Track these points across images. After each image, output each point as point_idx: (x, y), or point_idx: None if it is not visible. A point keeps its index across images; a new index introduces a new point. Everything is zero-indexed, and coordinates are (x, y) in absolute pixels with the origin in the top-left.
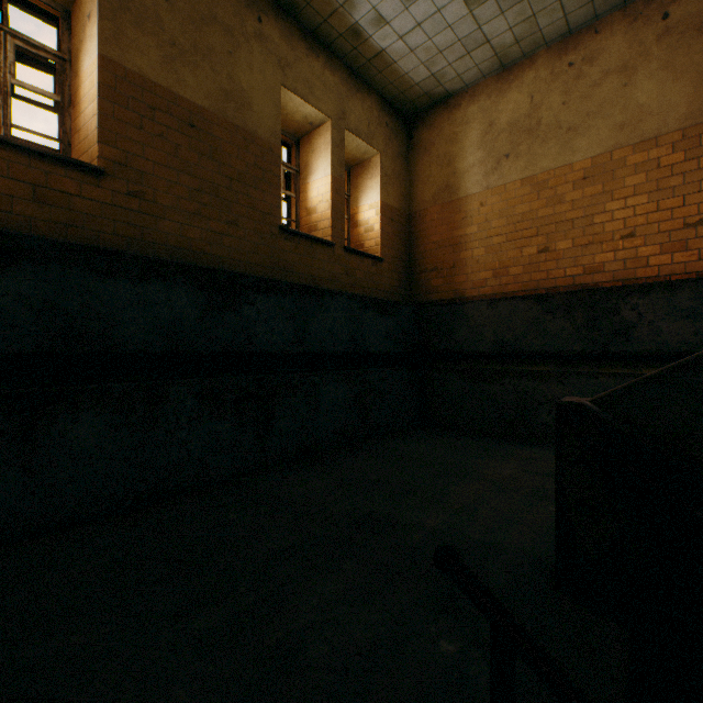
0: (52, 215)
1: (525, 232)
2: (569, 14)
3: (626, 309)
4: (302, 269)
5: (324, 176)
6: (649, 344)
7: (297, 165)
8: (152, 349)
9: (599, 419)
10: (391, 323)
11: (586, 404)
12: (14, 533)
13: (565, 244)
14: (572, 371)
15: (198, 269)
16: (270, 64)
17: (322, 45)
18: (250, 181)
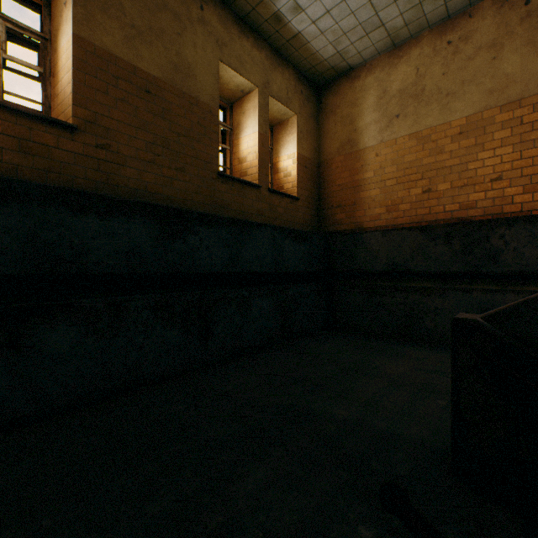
0: (34, 163)
1: (412, 176)
2: (448, 2)
3: (495, 237)
4: (235, 206)
5: (252, 132)
6: (514, 266)
7: (231, 124)
8: (115, 271)
9: (491, 333)
10: (305, 249)
11: (479, 321)
12: (2, 422)
13: (444, 186)
14: (451, 287)
15: (152, 206)
16: (210, 43)
17: (251, 29)
18: (194, 136)
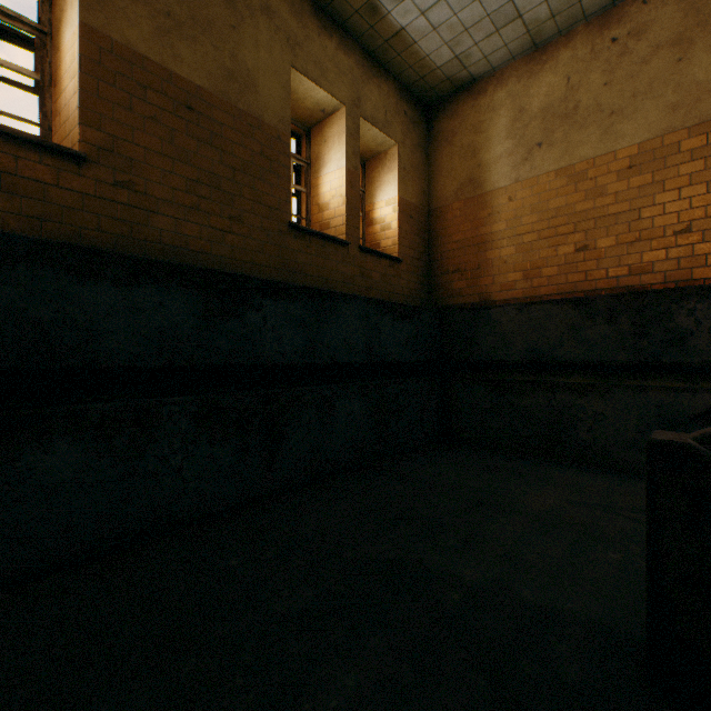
0: (23, 208)
1: (560, 228)
2: None
3: (681, 314)
4: (313, 271)
5: (337, 168)
6: (709, 354)
7: (307, 157)
8: (140, 363)
9: None
10: (410, 330)
11: (693, 445)
12: None
13: (607, 241)
14: (617, 384)
15: (195, 270)
16: (278, 42)
17: (335, 24)
18: (256, 172)
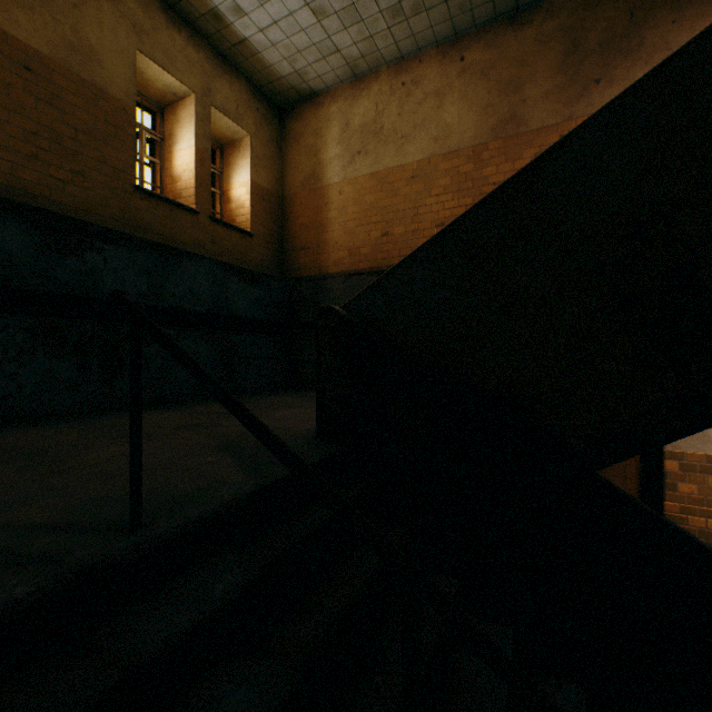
0: None
1: (372, 218)
2: (399, 42)
3: None
4: (162, 231)
5: (189, 146)
6: None
7: (162, 133)
8: None
9: (338, 314)
10: (259, 293)
11: (332, 306)
12: None
13: (400, 230)
14: None
15: (32, 209)
16: (124, 26)
17: (185, 21)
18: (100, 136)
